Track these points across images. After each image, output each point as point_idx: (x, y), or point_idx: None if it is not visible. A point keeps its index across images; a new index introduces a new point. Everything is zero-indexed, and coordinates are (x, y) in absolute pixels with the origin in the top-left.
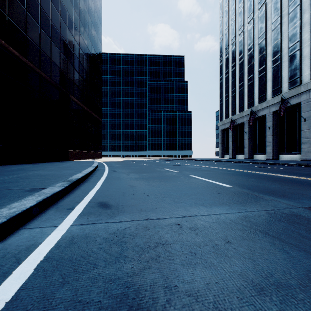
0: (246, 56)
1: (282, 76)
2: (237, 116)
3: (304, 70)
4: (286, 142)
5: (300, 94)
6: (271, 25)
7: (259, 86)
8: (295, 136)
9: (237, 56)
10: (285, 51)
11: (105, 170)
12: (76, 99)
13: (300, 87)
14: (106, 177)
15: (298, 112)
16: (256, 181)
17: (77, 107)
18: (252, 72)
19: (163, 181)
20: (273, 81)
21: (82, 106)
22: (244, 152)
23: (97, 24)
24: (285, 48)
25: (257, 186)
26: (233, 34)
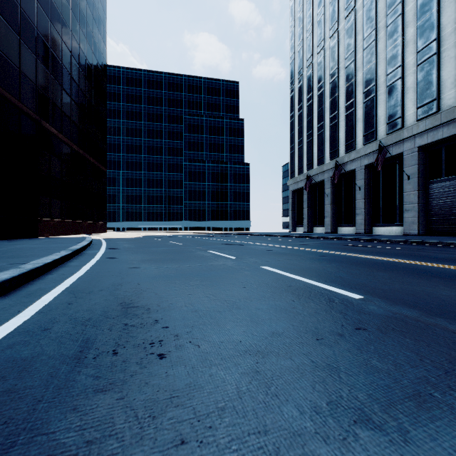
0: (327, 84)
1: (377, 114)
2: (315, 172)
3: (408, 107)
4: (382, 209)
5: (402, 141)
6: (362, 42)
7: (346, 129)
8: (394, 200)
9: (315, 84)
10: (381, 79)
11: (93, 257)
12: (54, 130)
13: (402, 131)
14: (80, 276)
15: (398, 167)
16: (396, 280)
17: (58, 143)
18: (337, 107)
19: (208, 283)
20: (365, 122)
21: (67, 143)
22: (325, 223)
23: (97, 10)
24: (381, 76)
25: (415, 295)
26: (310, 52)
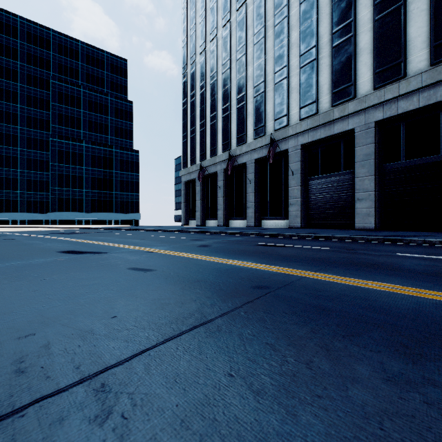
0: (220, 74)
1: (266, 110)
2: (208, 163)
3: (292, 107)
4: (270, 203)
5: (288, 138)
6: (253, 38)
7: (238, 121)
8: (280, 195)
9: (208, 73)
10: (269, 76)
11: None
12: None
13: (288, 129)
14: None
15: (283, 164)
16: None
17: None
18: (229, 99)
19: None
20: (255, 117)
21: None
22: (218, 216)
23: None
24: (269, 73)
25: None
26: (203, 39)
